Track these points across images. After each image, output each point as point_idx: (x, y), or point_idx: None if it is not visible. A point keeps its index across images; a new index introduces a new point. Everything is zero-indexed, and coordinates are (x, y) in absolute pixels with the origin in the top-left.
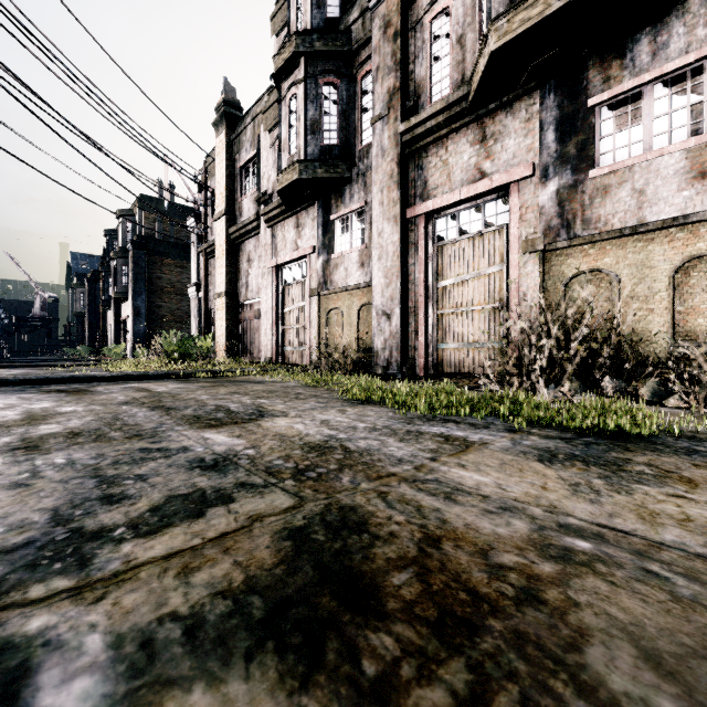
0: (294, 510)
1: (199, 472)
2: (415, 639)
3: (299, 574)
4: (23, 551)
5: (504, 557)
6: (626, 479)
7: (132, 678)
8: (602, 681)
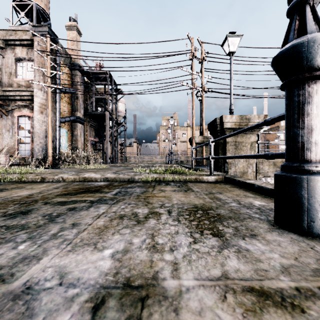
0: (63, 197)
1: (34, 211)
2: (91, 189)
3: (86, 192)
4: (103, 202)
5: (69, 189)
6: (22, 188)
7: (109, 192)
8: (89, 186)
